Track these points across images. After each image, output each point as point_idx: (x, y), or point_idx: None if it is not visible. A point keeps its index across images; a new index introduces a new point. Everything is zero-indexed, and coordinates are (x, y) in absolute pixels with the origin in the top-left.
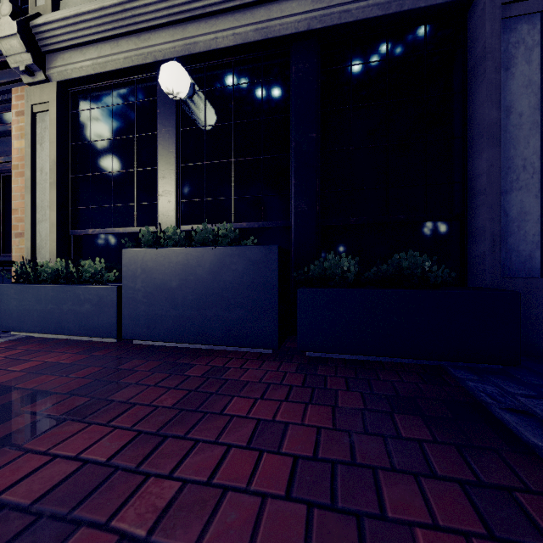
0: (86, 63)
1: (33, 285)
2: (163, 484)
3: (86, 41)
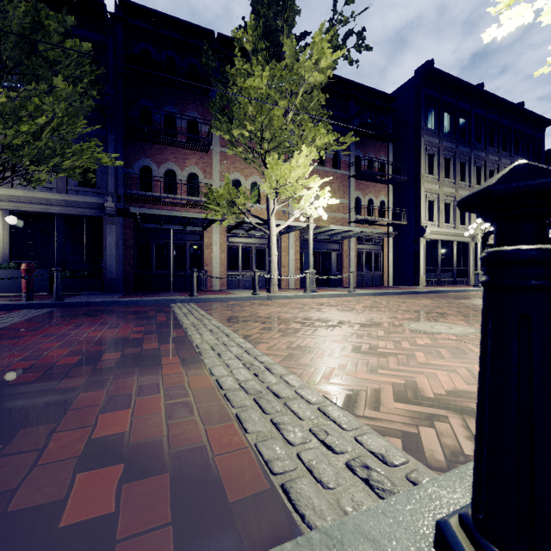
0: None
1: None
2: None
3: None
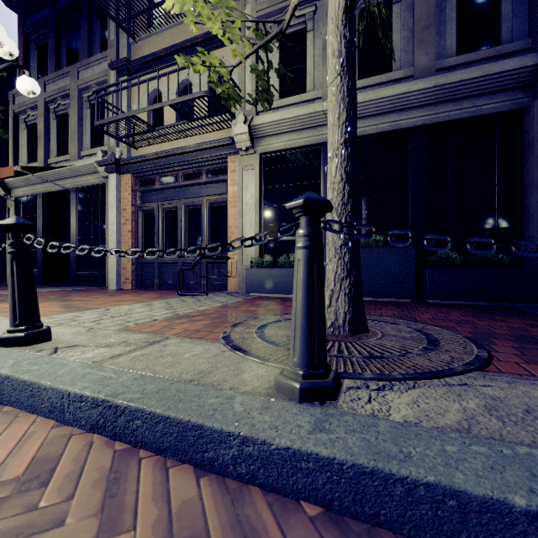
0: (280, 144)
1: (267, 268)
2: (422, 317)
3: (281, 132)
